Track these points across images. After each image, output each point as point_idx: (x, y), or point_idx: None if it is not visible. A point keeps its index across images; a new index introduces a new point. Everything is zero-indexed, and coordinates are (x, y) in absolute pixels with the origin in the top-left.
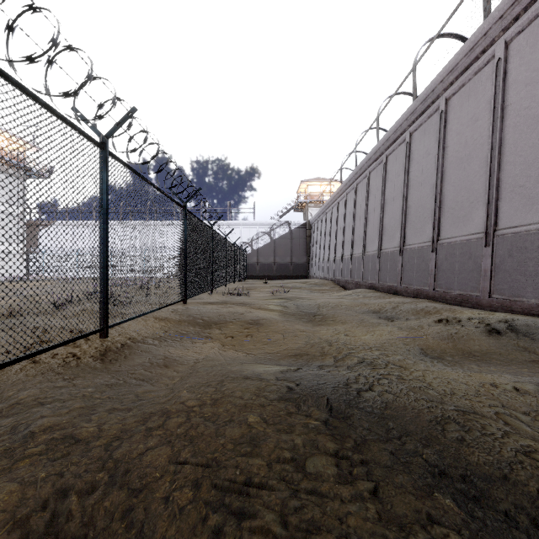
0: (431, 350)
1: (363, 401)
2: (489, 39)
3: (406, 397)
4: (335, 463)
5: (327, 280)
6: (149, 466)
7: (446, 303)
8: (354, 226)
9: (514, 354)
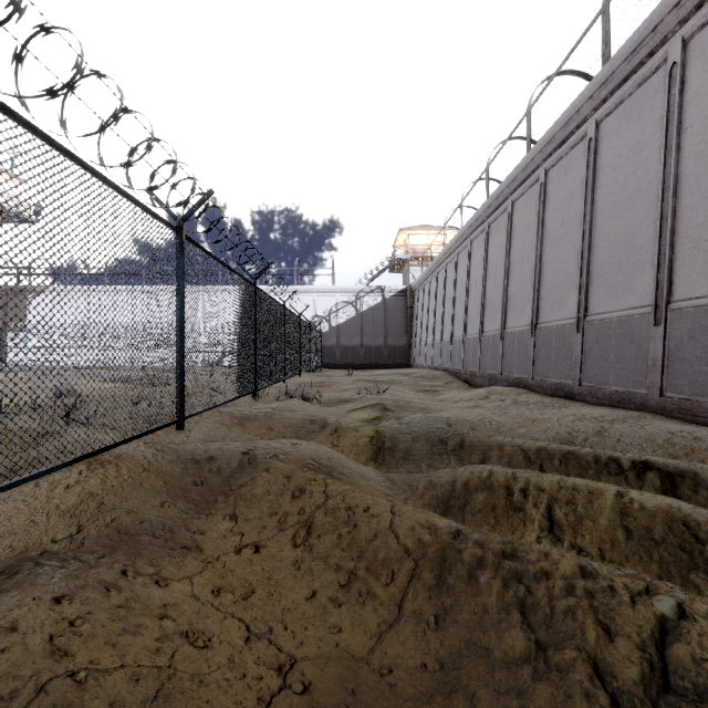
0: None
1: None
2: None
3: None
4: None
5: (439, 370)
6: None
7: (696, 423)
8: (484, 288)
9: None
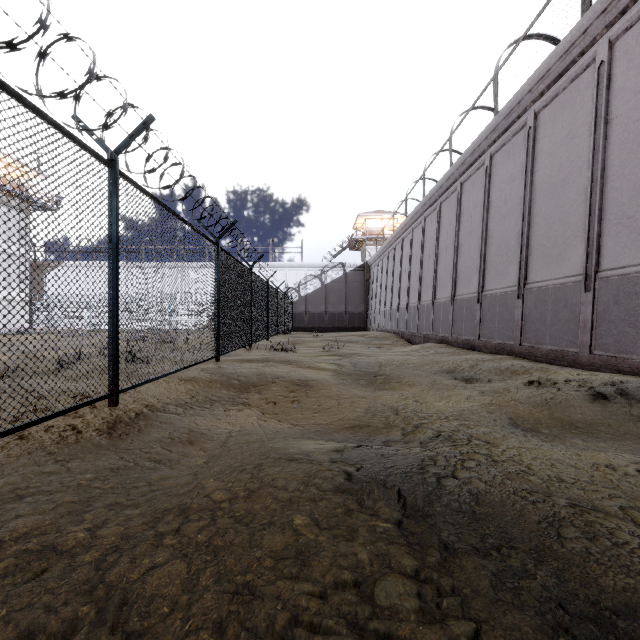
0: (522, 420)
1: (446, 493)
2: (589, 38)
3: (502, 487)
4: (416, 591)
5: (389, 332)
6: (154, 596)
7: (536, 361)
8: (421, 267)
9: (627, 426)
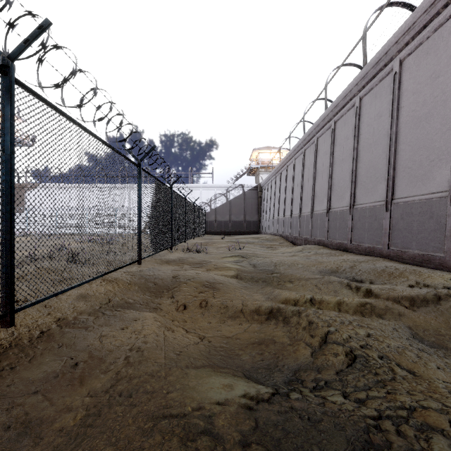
0: (422, 331)
1: None
2: None
3: None
4: None
5: (276, 235)
6: None
7: (403, 262)
8: (302, 187)
9: None
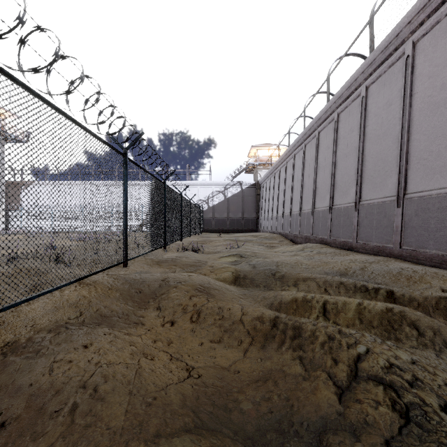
0: None
1: None
2: None
3: None
4: None
5: (275, 233)
6: None
7: (418, 263)
8: (302, 183)
9: None
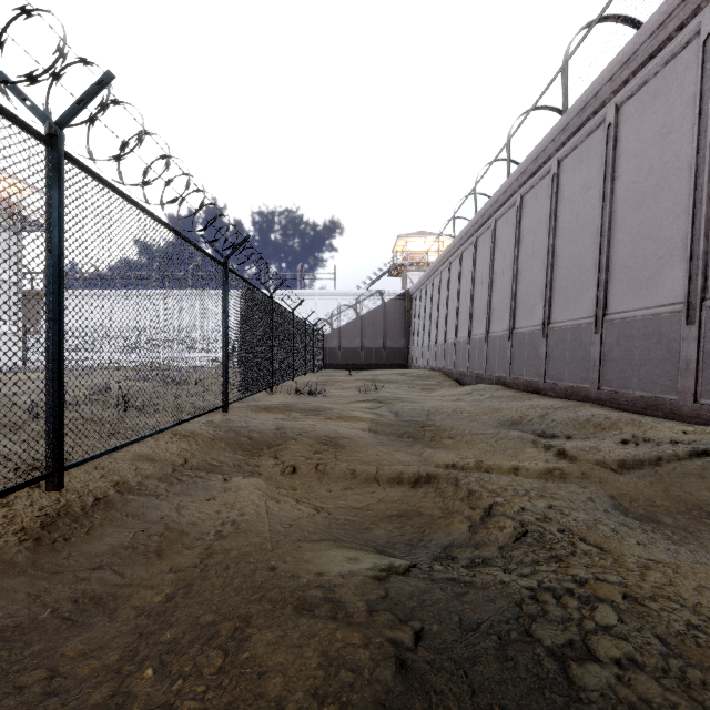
0: (629, 501)
1: None
2: (692, 6)
3: (701, 706)
4: None
5: (434, 370)
6: None
7: (620, 409)
8: (472, 296)
9: None
